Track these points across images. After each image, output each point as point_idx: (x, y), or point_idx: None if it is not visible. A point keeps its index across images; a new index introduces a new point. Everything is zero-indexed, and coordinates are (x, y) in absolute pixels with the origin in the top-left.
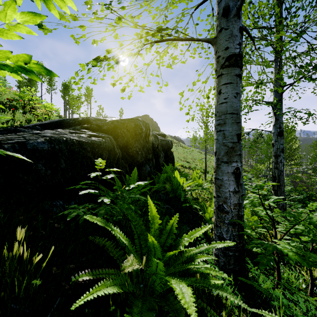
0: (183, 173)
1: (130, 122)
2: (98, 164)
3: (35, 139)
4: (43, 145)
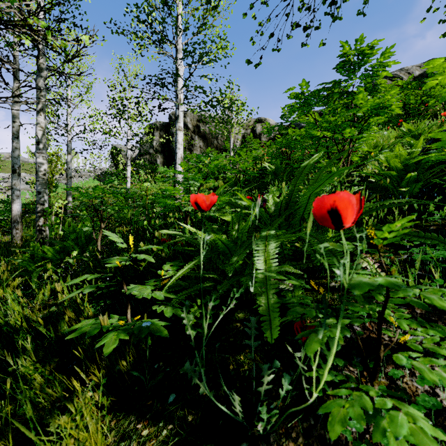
0: None
1: None
2: None
3: None
4: None
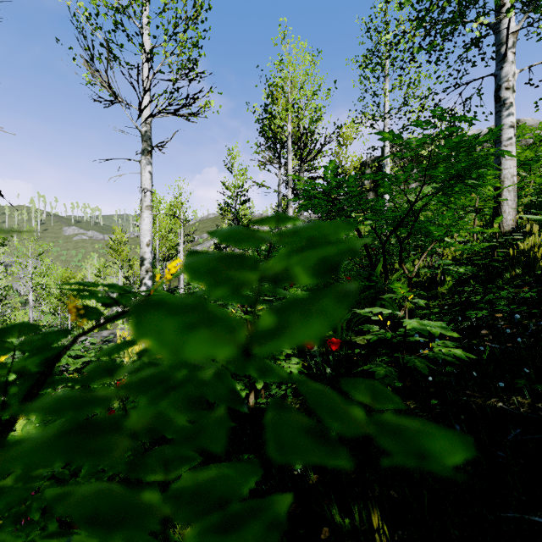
0: None
1: None
2: None
3: None
4: None
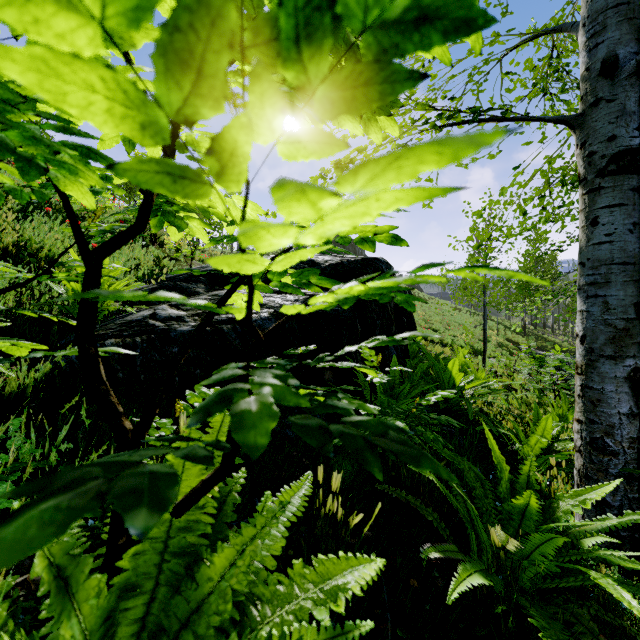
0: (433, 355)
1: (366, 266)
2: (368, 358)
3: (255, 313)
4: (270, 323)
